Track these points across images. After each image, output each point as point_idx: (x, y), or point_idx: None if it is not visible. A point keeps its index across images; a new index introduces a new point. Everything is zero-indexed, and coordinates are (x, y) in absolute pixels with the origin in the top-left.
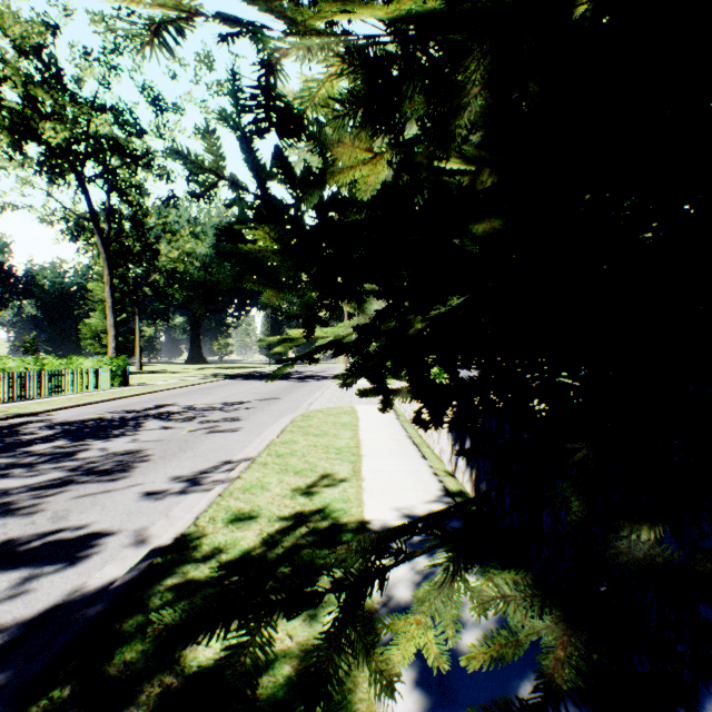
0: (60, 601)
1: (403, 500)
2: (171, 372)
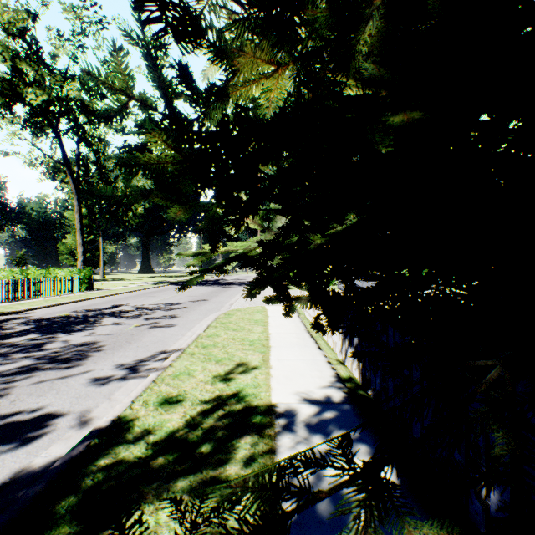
0: (7, 479)
1: (303, 385)
2: (127, 279)
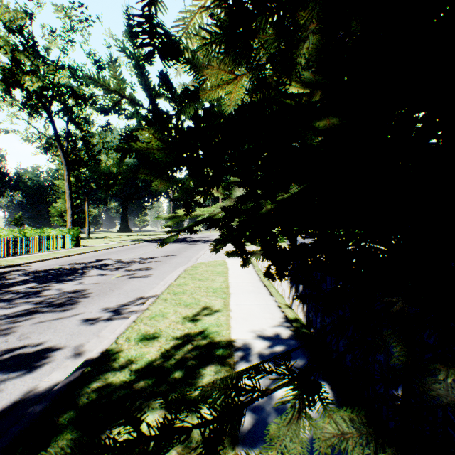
0: (18, 399)
1: (257, 324)
2: (108, 237)
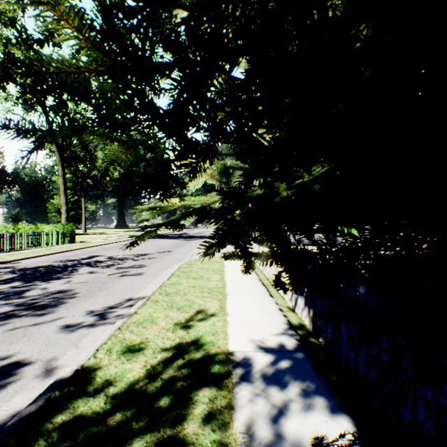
0: None
1: (258, 332)
2: (105, 233)
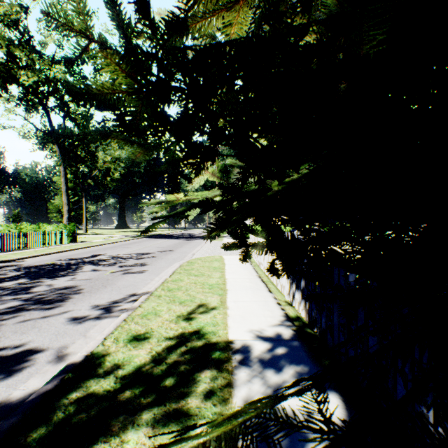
0: None
1: (256, 324)
2: (106, 233)
